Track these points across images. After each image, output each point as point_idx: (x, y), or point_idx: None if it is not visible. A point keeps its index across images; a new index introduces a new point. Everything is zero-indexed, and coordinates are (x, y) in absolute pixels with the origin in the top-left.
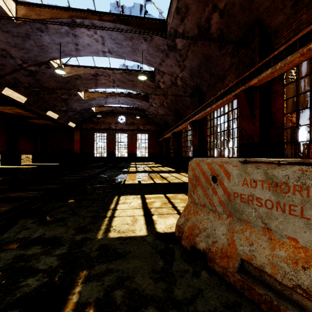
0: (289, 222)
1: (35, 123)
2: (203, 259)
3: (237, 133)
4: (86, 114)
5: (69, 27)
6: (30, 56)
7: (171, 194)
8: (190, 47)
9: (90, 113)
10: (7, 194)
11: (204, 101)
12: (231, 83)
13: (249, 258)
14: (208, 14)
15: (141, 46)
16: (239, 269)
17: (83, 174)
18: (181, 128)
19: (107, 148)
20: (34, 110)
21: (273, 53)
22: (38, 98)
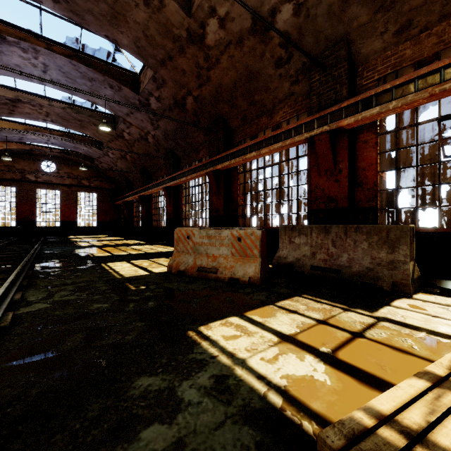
0: (212, 249)
1: None
2: (183, 275)
3: (209, 205)
4: None
5: None
6: None
7: (154, 259)
8: (166, 111)
9: None
10: None
11: (180, 167)
12: (205, 157)
13: (201, 265)
14: (184, 95)
15: (104, 91)
16: (197, 270)
17: (15, 252)
18: (151, 192)
19: (18, 213)
20: None
21: (230, 151)
22: None
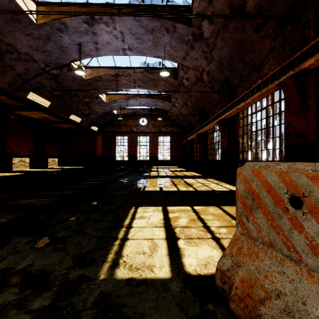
0: None
1: (61, 127)
2: None
3: (280, 132)
4: (107, 117)
5: (88, 24)
6: (52, 59)
7: (199, 207)
8: (220, 33)
9: (112, 116)
10: (17, 201)
11: (236, 96)
12: (271, 71)
13: None
14: None
15: (163, 39)
16: None
17: (101, 179)
18: (207, 129)
19: (128, 152)
20: (58, 114)
21: None
22: (61, 102)
